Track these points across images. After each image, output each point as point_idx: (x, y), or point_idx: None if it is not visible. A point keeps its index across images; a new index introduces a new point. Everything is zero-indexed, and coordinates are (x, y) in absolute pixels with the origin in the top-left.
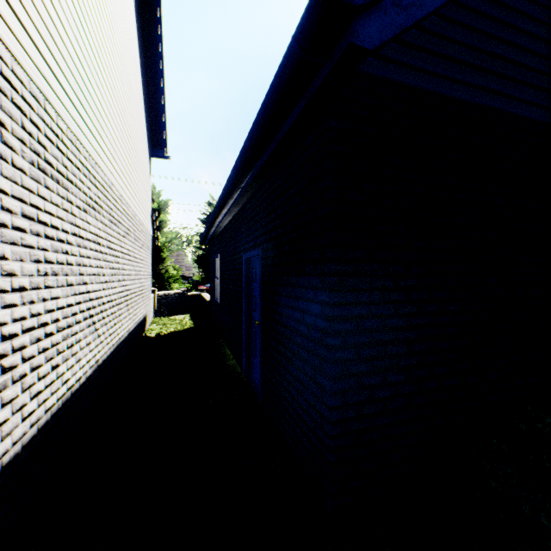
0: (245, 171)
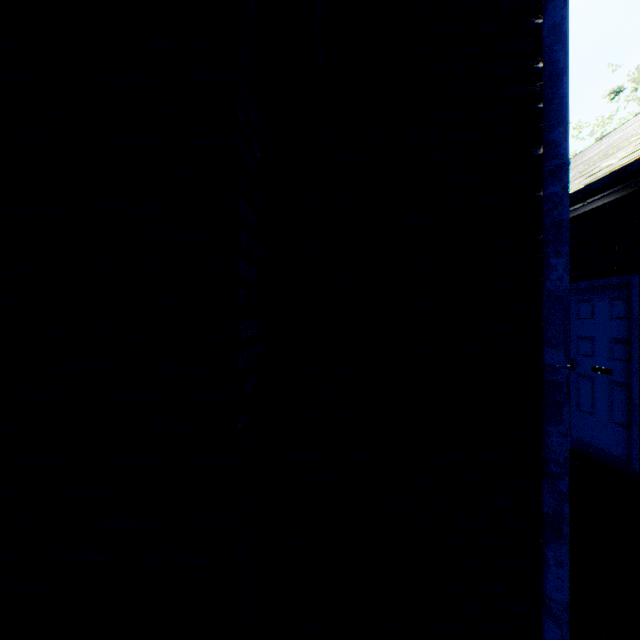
0: (639, 176)
